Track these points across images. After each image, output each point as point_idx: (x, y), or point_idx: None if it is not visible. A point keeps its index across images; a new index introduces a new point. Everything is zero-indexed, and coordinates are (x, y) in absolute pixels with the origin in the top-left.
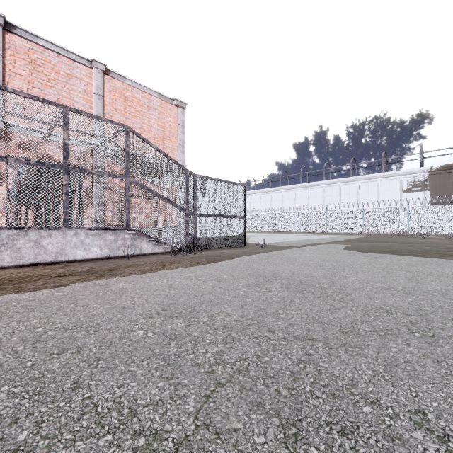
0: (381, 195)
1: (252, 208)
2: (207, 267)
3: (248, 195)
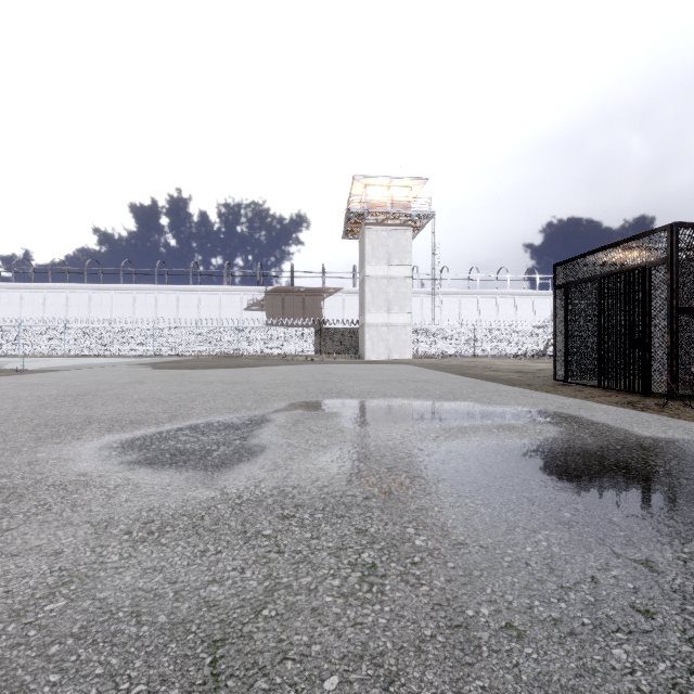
0: (224, 311)
1: (26, 314)
2: None
3: (17, 289)
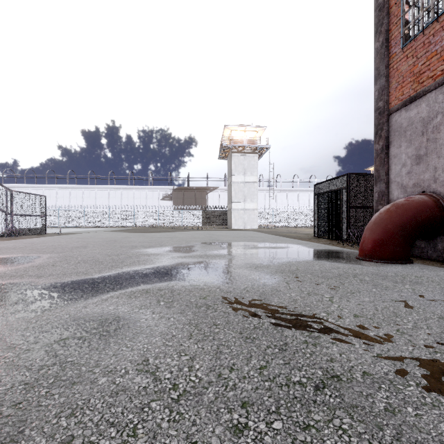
0: (149, 201)
1: None
2: (40, 238)
3: (27, 188)
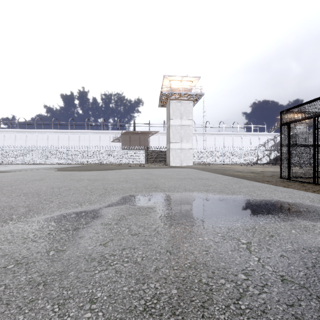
0: (101, 143)
1: (6, 144)
2: None
3: (2, 132)
